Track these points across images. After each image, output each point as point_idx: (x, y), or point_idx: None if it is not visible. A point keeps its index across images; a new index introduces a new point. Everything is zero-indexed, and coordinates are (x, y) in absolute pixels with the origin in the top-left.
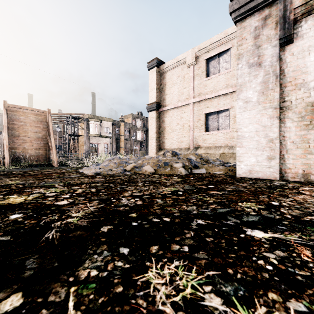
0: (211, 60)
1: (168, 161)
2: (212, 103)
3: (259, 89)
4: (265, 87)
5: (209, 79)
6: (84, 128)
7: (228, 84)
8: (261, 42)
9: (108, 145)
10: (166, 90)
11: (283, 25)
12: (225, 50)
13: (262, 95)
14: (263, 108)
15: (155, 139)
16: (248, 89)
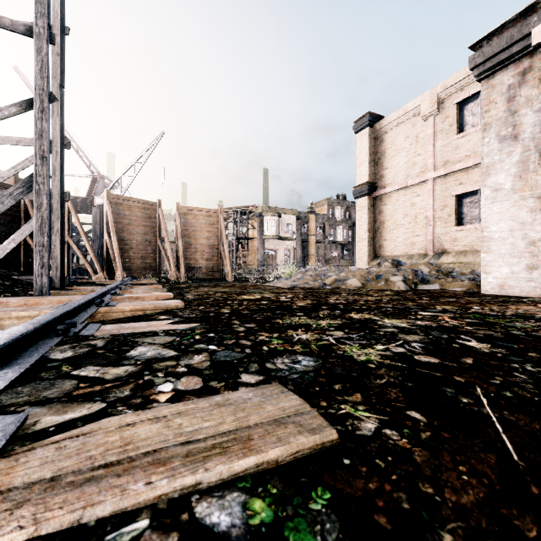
0: (468, 102)
1: (382, 273)
2: (469, 177)
3: (514, 172)
4: (524, 169)
5: (464, 136)
6: (256, 227)
7: None
8: (517, 106)
9: (290, 252)
10: (385, 161)
11: None
12: None
13: (519, 180)
14: (520, 198)
15: (367, 241)
16: (499, 172)
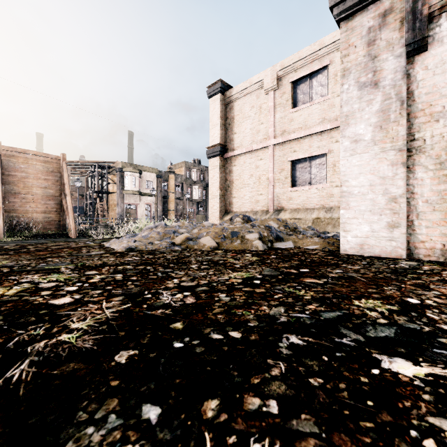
0: (300, 82)
1: (237, 230)
2: (301, 146)
3: (375, 122)
4: (384, 118)
5: (297, 111)
6: (116, 182)
7: (324, 117)
8: (378, 50)
9: (151, 206)
10: (234, 127)
11: (413, 24)
12: (321, 69)
13: (380, 130)
14: (381, 150)
15: (219, 198)
16: (359, 122)
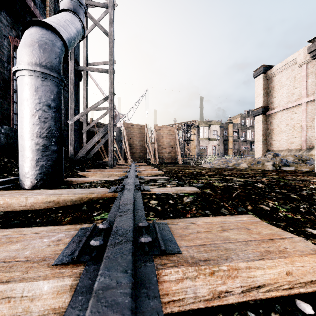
0: None
1: (261, 161)
2: None
3: None
4: None
5: None
6: (195, 133)
7: None
8: None
9: (216, 147)
10: (273, 93)
11: None
12: None
13: None
14: None
15: (261, 141)
16: None
